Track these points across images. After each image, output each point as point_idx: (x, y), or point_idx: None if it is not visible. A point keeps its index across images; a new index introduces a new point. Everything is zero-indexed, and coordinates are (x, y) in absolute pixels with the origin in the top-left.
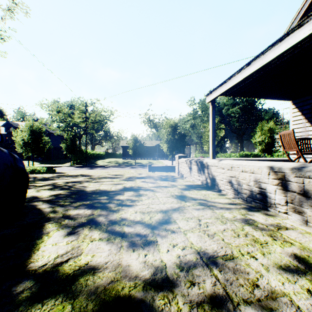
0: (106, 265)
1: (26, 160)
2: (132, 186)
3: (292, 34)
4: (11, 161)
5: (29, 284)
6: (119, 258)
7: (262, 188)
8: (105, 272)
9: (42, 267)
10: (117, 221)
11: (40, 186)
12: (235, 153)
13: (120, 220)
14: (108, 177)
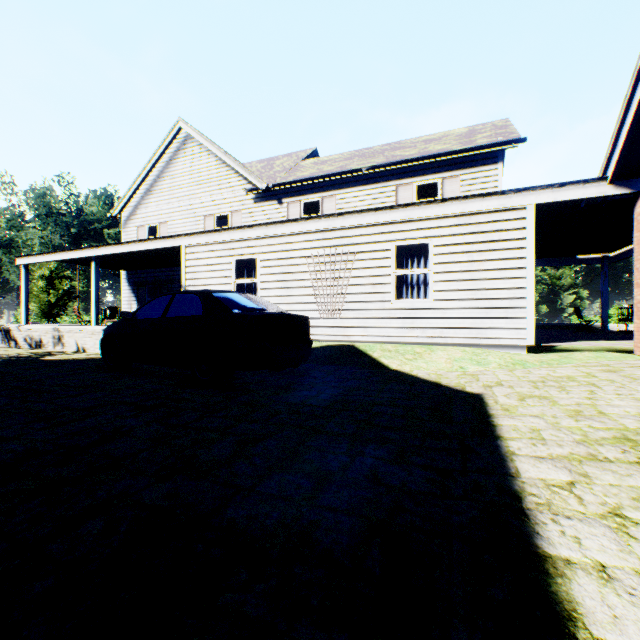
0: None
1: None
2: None
3: (75, 251)
4: None
5: None
6: None
7: (41, 339)
8: None
9: None
10: None
11: None
12: None
13: None
14: None
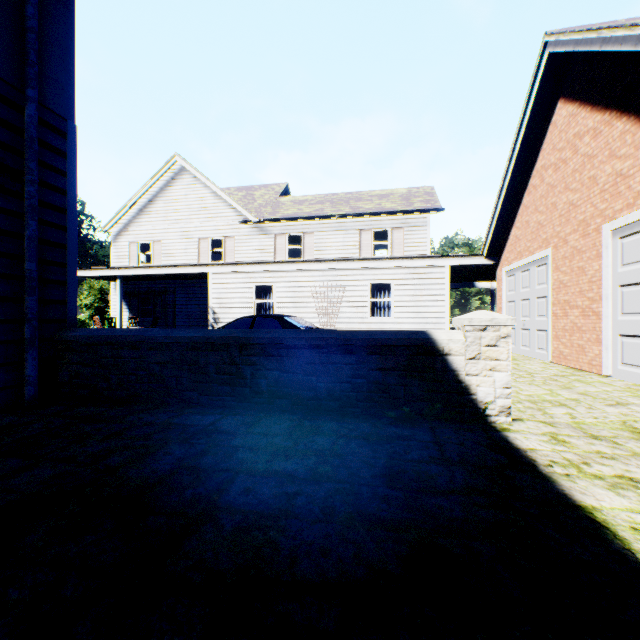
0: None
1: None
2: None
3: (99, 270)
4: None
5: None
6: None
7: None
8: None
9: None
10: None
11: None
12: None
13: None
14: None
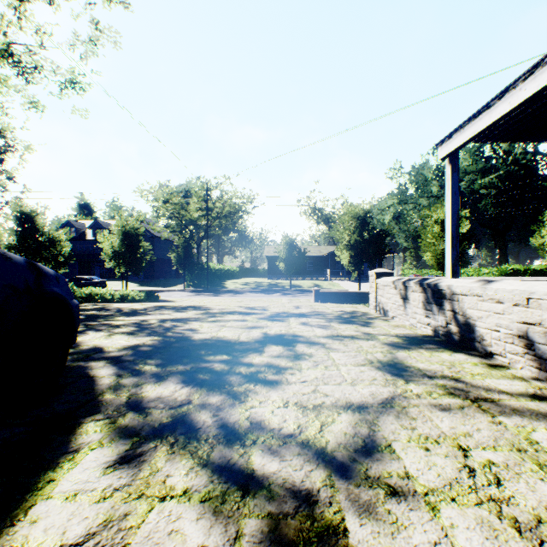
0: None
1: (120, 280)
2: (282, 334)
3: None
4: (29, 281)
5: None
6: None
7: None
8: None
9: None
10: (239, 430)
11: (117, 326)
12: (490, 268)
13: (246, 426)
14: (238, 312)
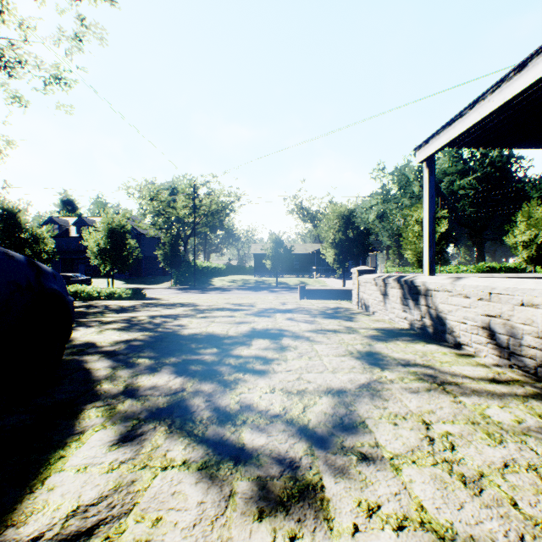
0: None
1: (105, 278)
2: (268, 329)
3: None
4: (30, 278)
5: None
6: (219, 541)
7: None
8: None
9: None
10: (230, 412)
11: (108, 323)
12: (468, 266)
13: (237, 409)
14: (226, 309)
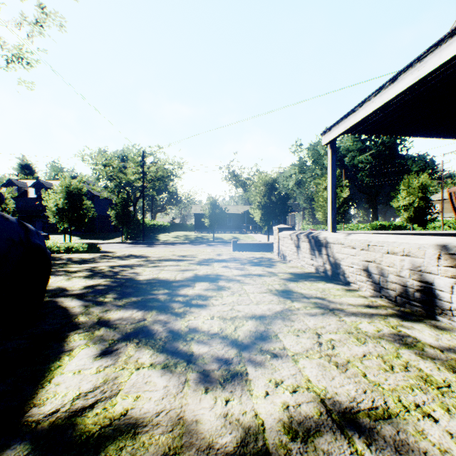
0: (157, 418)
1: (61, 234)
2: (208, 274)
3: None
4: (21, 235)
5: (21, 453)
6: (180, 405)
7: (425, 282)
8: (154, 433)
9: (49, 417)
10: (182, 333)
11: (73, 272)
12: (365, 224)
13: (187, 330)
14: (172, 259)
